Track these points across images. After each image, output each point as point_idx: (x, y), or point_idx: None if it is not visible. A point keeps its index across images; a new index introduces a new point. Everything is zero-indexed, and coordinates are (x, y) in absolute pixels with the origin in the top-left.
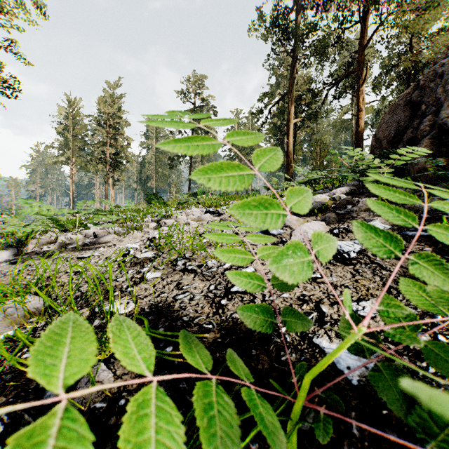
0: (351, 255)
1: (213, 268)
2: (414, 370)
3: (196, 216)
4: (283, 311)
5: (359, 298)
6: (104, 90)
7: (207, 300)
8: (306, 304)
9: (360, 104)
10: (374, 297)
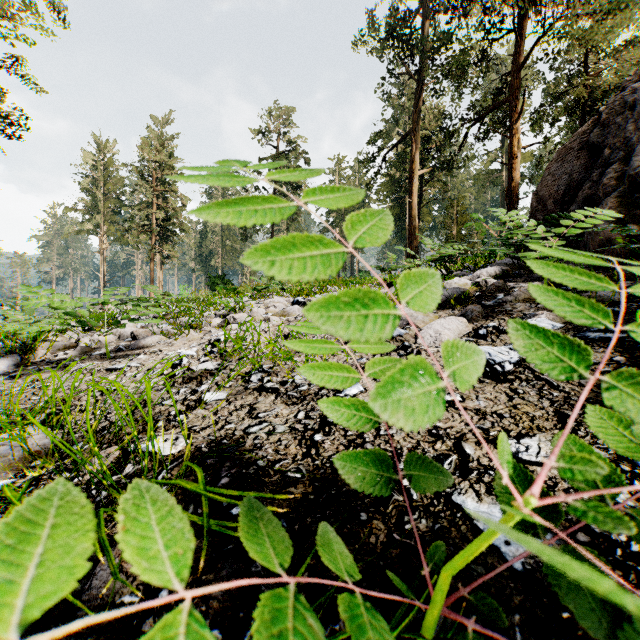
0: (506, 368)
1: (303, 386)
2: (609, 547)
3: (279, 309)
4: (410, 459)
5: (520, 433)
6: (149, 129)
7: (293, 435)
8: (441, 442)
9: (515, 149)
10: (543, 431)
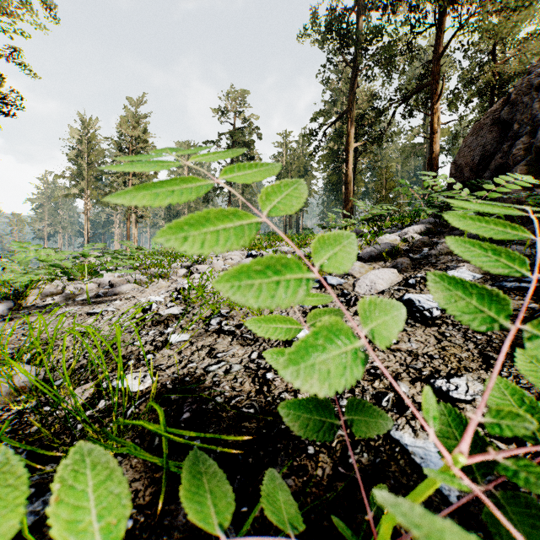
0: (434, 313)
1: None
2: None
3: (235, 261)
4: (356, 405)
5: (449, 373)
6: (126, 109)
7: (248, 373)
8: (379, 381)
9: (435, 125)
10: (470, 371)
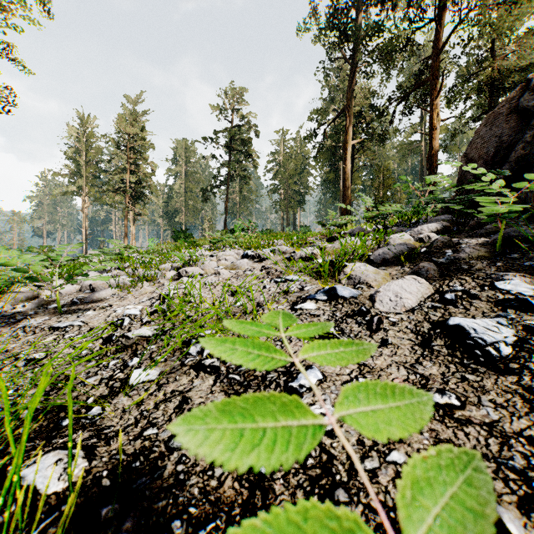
0: (503, 351)
1: None
2: None
3: (229, 261)
4: None
5: None
6: (123, 107)
7: None
8: None
9: (434, 121)
10: None
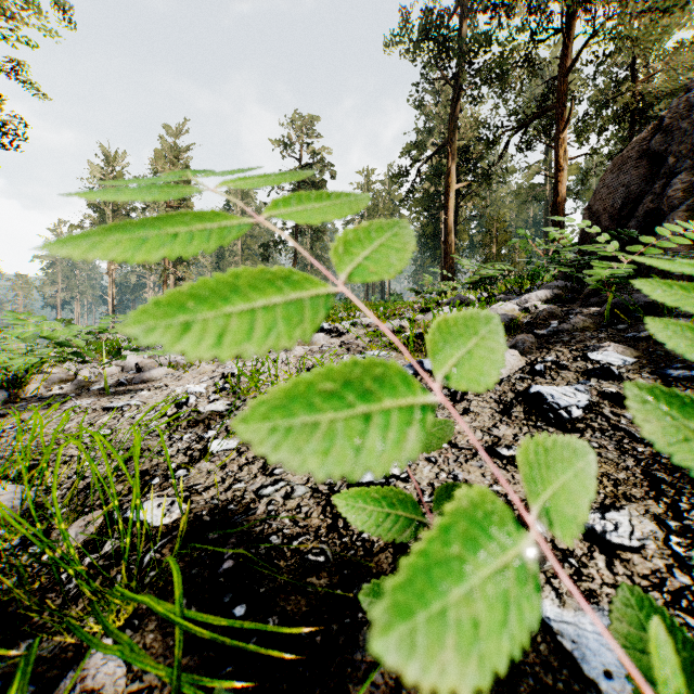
0: (574, 413)
1: None
2: None
3: None
4: None
5: (603, 503)
6: (162, 140)
7: (316, 499)
8: None
9: (560, 160)
10: (632, 501)
